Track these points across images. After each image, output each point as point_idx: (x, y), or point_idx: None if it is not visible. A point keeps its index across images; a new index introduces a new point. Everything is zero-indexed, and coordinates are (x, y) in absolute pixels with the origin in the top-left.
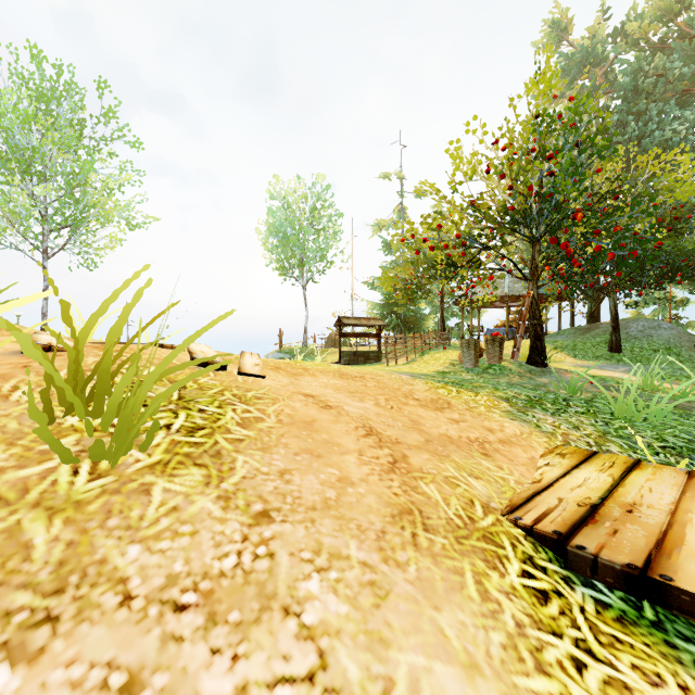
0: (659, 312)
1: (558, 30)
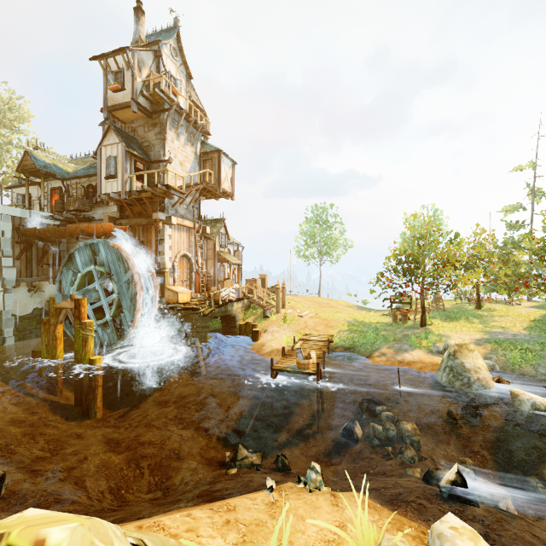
0: None
1: None
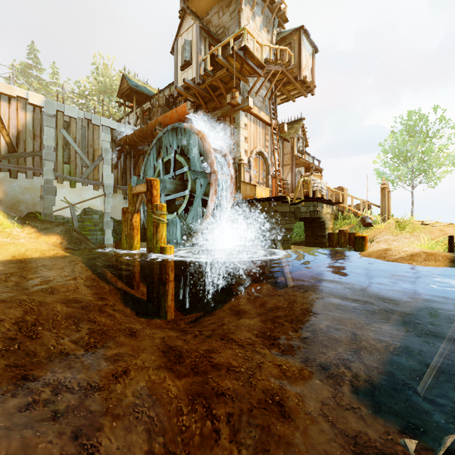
0: None
1: None
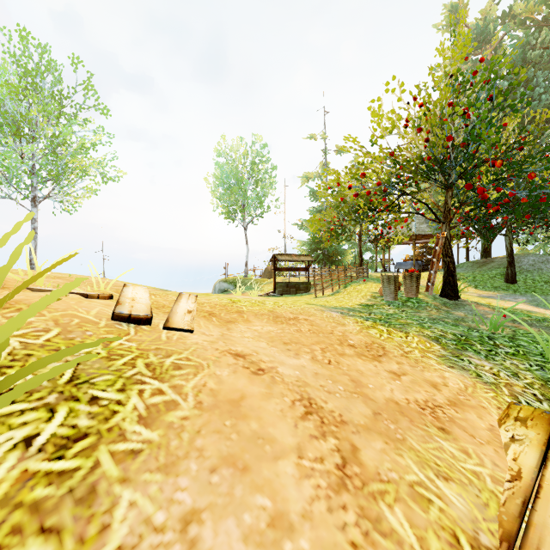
0: (541, 247)
1: (456, 14)
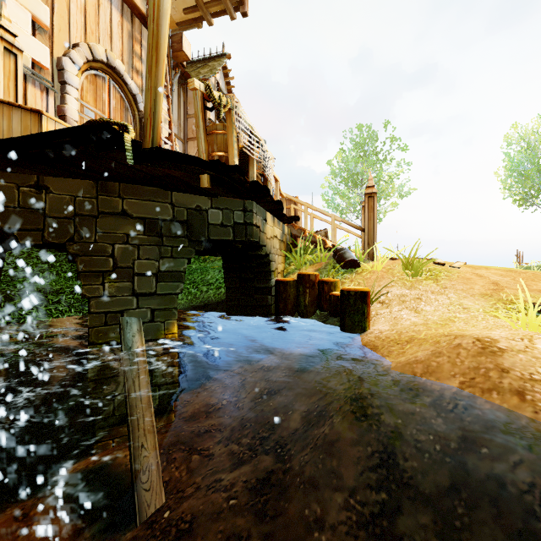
0: None
1: None
